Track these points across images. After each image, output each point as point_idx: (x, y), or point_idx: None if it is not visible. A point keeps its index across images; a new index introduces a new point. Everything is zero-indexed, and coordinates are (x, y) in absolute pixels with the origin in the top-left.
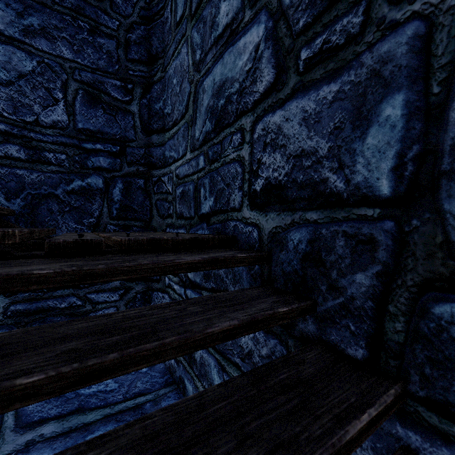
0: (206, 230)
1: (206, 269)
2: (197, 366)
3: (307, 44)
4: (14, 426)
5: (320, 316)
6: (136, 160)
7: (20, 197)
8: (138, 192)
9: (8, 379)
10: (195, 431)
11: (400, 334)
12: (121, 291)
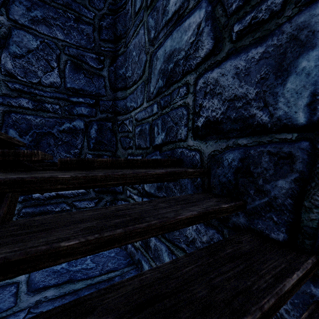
0: (159, 156)
1: (168, 178)
2: (151, 251)
3: (239, 20)
4: (27, 291)
5: (249, 212)
6: (106, 109)
7: (29, 135)
8: (108, 131)
9: (55, 243)
10: (177, 283)
11: (314, 221)
12: (96, 200)
